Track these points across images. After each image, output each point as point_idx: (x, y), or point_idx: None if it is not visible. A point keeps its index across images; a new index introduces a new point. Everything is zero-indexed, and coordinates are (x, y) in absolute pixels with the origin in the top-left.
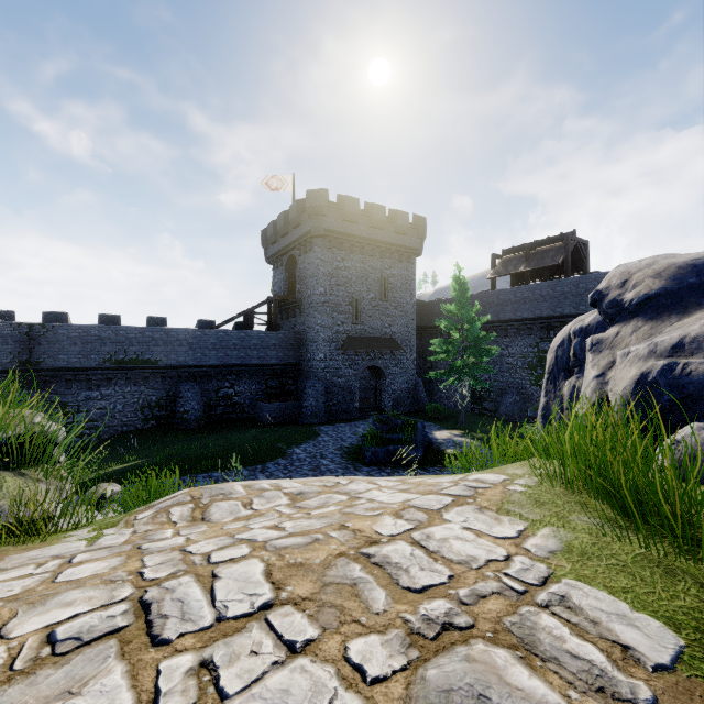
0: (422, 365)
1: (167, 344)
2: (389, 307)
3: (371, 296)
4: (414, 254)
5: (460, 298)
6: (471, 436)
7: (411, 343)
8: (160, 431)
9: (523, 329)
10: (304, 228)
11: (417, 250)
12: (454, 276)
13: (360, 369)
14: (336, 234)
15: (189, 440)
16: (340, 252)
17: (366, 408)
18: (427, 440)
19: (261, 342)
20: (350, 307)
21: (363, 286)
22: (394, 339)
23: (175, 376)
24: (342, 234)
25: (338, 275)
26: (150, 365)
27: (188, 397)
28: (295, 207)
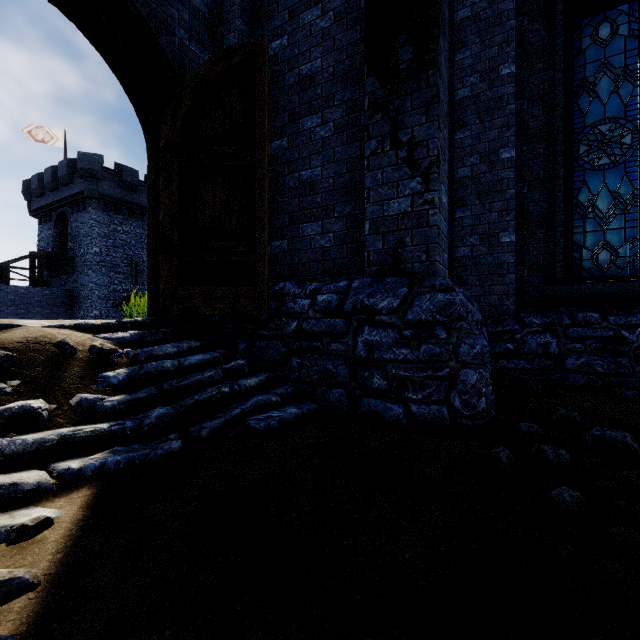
0: None
1: None
2: None
3: None
4: None
5: None
6: None
7: None
8: None
9: None
10: (76, 187)
11: None
12: None
13: None
14: (112, 199)
15: None
16: (118, 216)
17: None
18: None
19: (20, 298)
20: (129, 268)
21: (143, 250)
22: None
23: None
24: (120, 200)
25: (115, 237)
26: None
27: None
28: (65, 165)
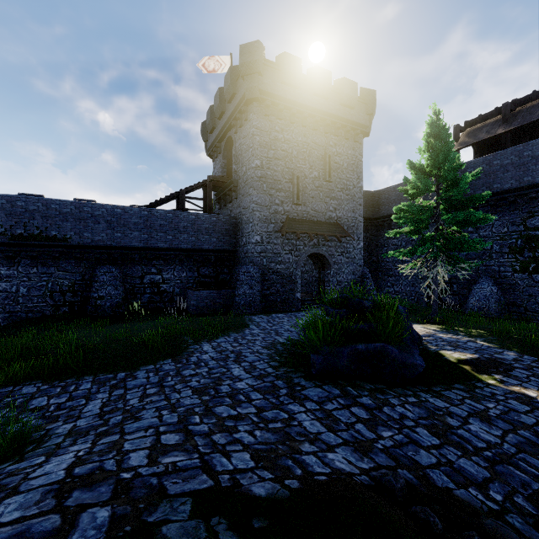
0: (367, 259)
1: (80, 220)
2: (334, 189)
3: (314, 175)
4: (361, 133)
5: (436, 148)
6: (460, 332)
7: (358, 231)
8: (64, 319)
9: (501, 205)
10: (238, 96)
11: (365, 127)
12: (426, 123)
13: (301, 255)
14: (273, 99)
15: (85, 329)
16: (279, 121)
17: (309, 300)
18: (416, 335)
19: (191, 225)
20: (290, 185)
21: (305, 163)
22: (339, 224)
23: (92, 258)
24: (281, 100)
25: (276, 147)
26: (58, 243)
27: (104, 281)
28: (228, 74)
